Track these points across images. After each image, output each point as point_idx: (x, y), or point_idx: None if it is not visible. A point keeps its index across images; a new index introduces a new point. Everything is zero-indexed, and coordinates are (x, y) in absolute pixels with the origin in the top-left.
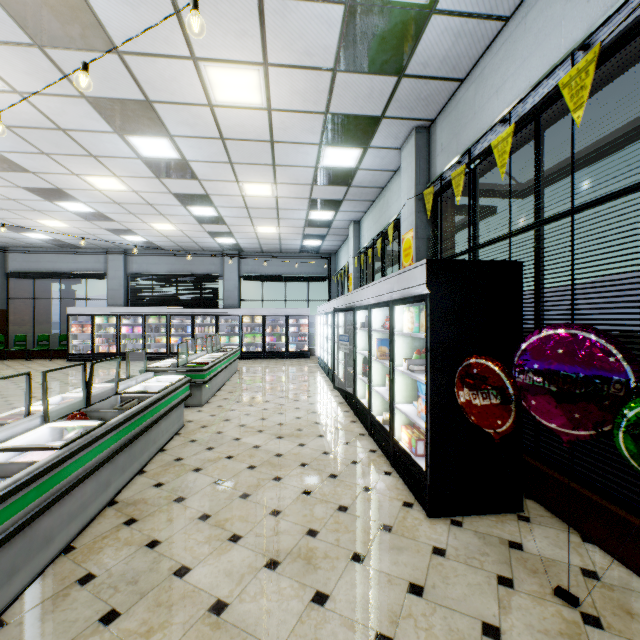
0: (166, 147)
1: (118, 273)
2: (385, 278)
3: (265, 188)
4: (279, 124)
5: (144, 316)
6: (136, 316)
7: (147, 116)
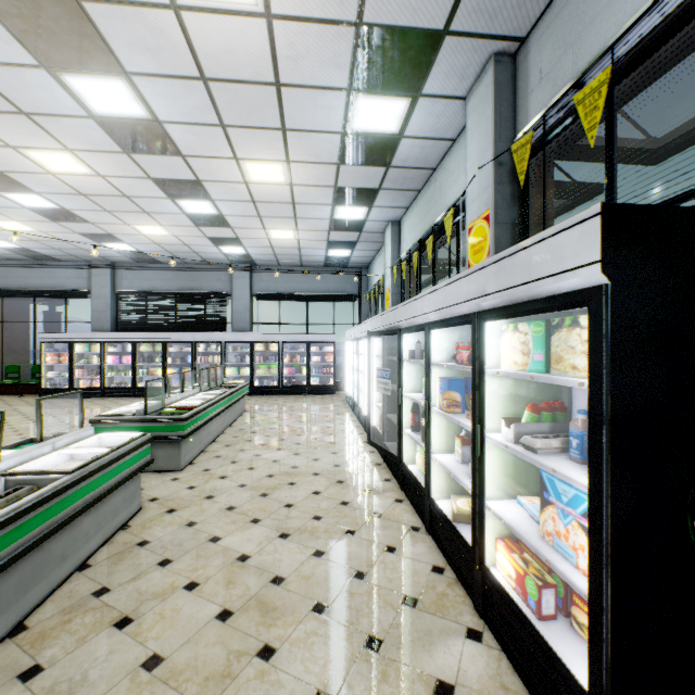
0: (125, 96)
1: (104, 291)
2: (463, 274)
3: (275, 170)
4: (286, 48)
5: (134, 343)
6: (126, 343)
7: (80, 32)
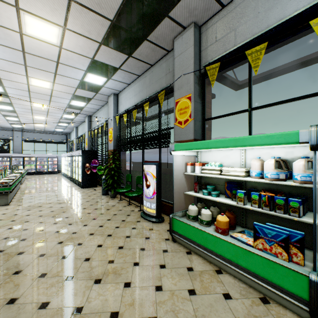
0: (10, 108)
1: None
2: (77, 151)
3: (43, 117)
4: (51, 110)
5: None
6: None
7: (8, 104)
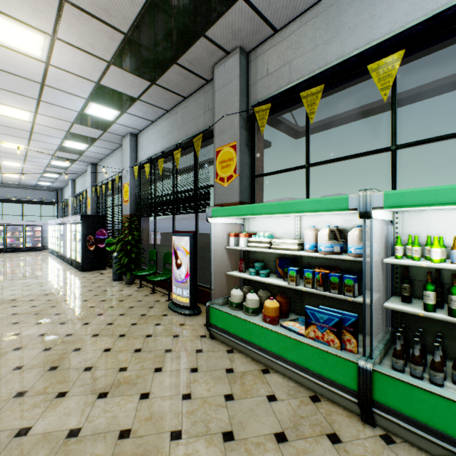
0: None
1: None
2: (75, 216)
3: (17, 164)
4: (31, 154)
5: None
6: None
7: None
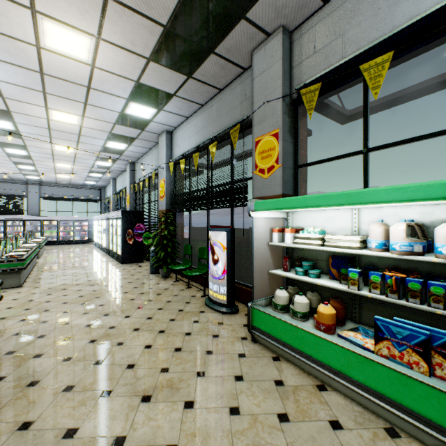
0: (23, 152)
1: None
2: (116, 211)
3: (68, 165)
4: (79, 155)
5: None
6: None
7: (21, 147)
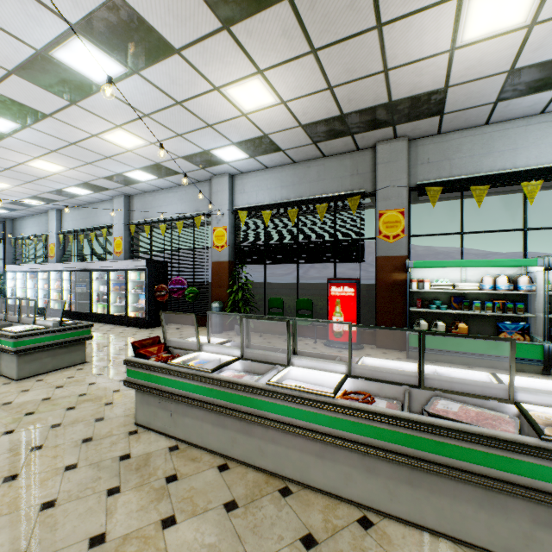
0: None
1: None
2: (123, 261)
3: (3, 185)
4: (56, 177)
5: None
6: None
7: None
